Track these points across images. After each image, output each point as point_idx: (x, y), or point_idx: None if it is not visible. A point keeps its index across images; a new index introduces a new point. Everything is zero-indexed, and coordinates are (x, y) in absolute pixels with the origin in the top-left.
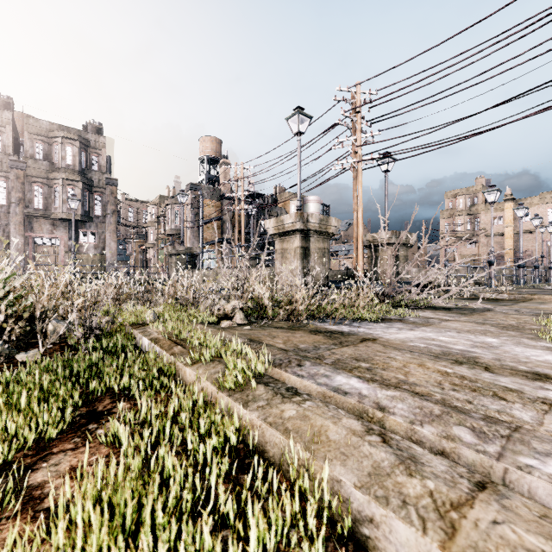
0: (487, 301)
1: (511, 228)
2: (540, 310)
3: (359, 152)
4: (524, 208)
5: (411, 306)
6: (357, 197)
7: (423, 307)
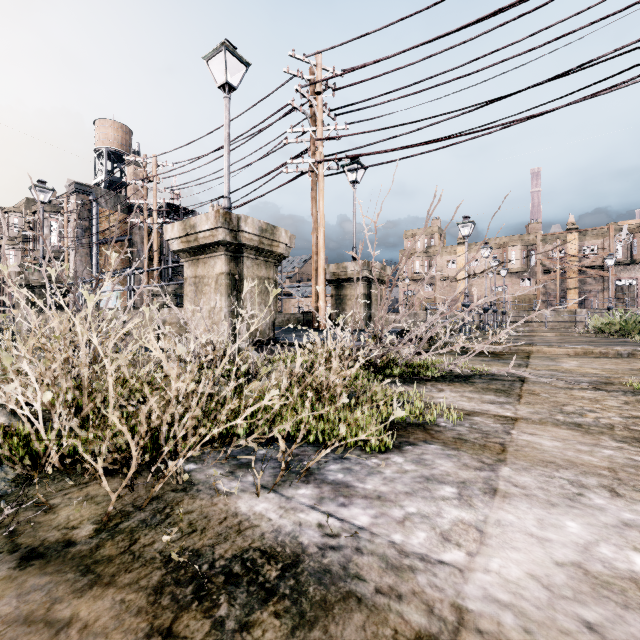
0: (490, 357)
1: (463, 272)
2: (581, 376)
3: (320, 149)
4: (489, 248)
5: (410, 376)
6: (317, 214)
7: (429, 377)
